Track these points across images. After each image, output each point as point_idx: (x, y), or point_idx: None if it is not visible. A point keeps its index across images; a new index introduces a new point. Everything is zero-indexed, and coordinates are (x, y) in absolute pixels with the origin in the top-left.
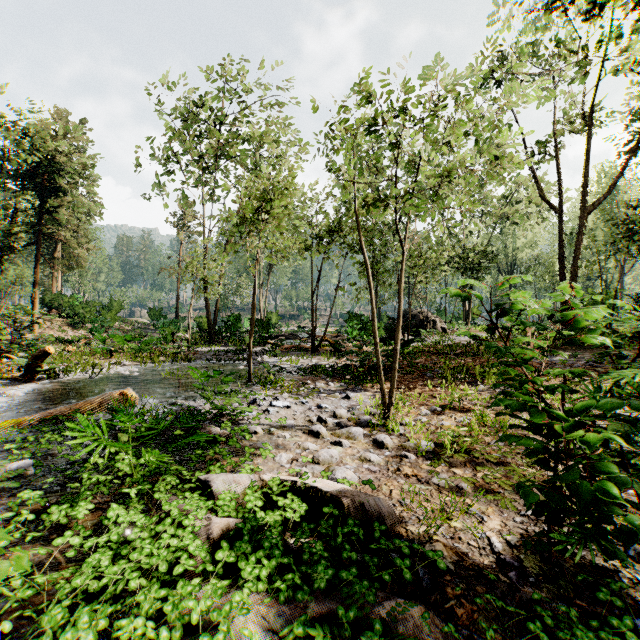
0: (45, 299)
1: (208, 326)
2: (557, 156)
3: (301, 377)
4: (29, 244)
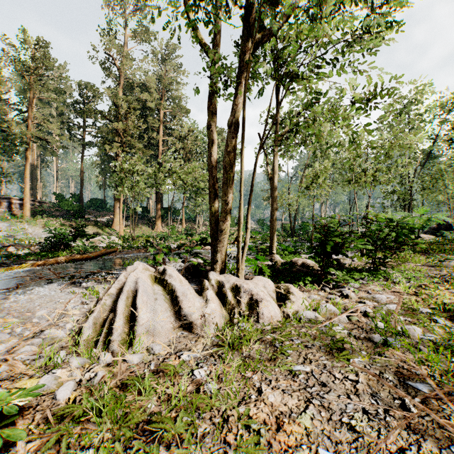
0: None
1: (290, 228)
2: None
3: None
4: None
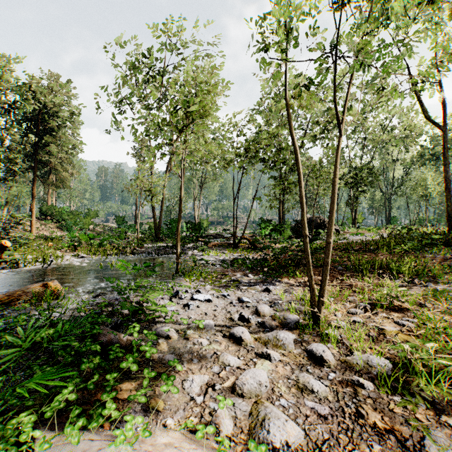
0: (42, 209)
1: (154, 228)
2: (441, 83)
3: (223, 269)
4: (28, 169)
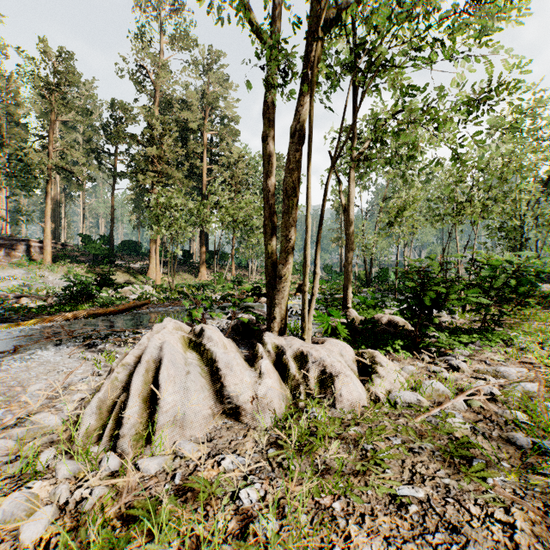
0: None
1: (366, 276)
2: None
3: None
4: None
